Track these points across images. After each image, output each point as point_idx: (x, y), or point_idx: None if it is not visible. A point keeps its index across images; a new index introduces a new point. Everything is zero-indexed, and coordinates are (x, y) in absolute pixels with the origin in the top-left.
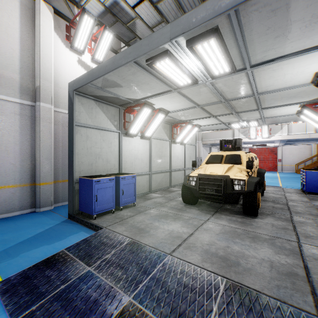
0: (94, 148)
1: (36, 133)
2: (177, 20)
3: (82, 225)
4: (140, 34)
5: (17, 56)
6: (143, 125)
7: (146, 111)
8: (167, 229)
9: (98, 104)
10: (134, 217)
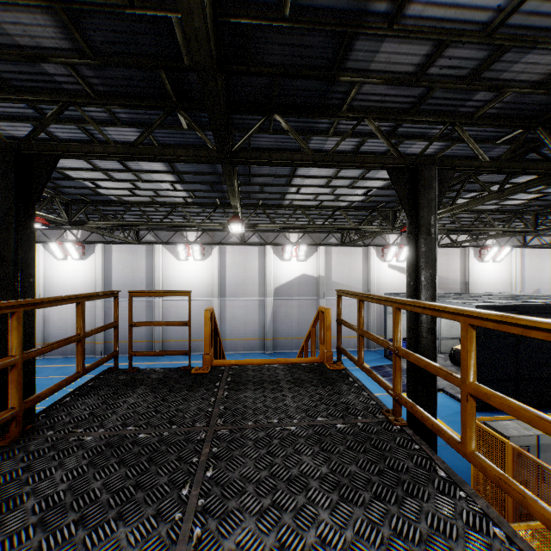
0: None
1: (368, 312)
2: None
3: (390, 360)
4: None
5: (361, 277)
6: None
7: None
8: None
9: None
10: None
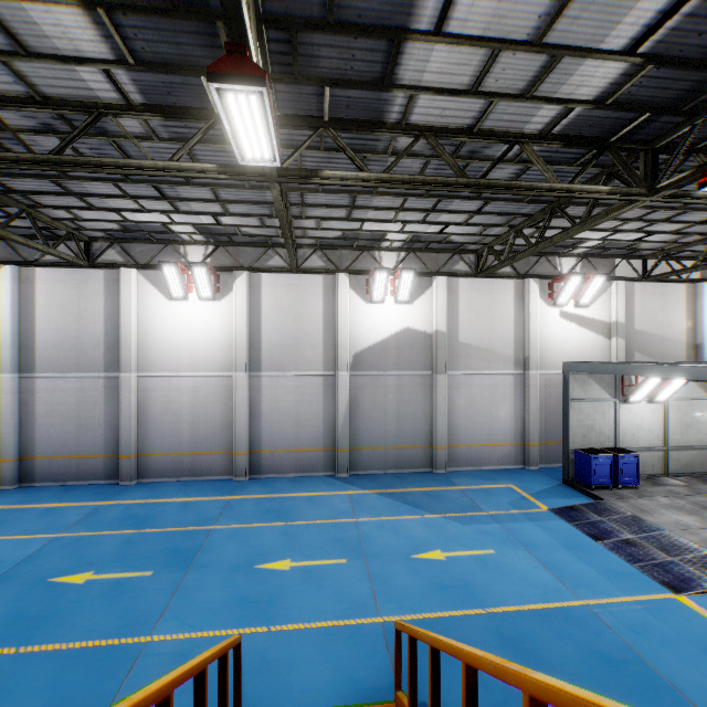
0: (586, 420)
1: (525, 399)
2: (673, 367)
3: (579, 492)
4: (647, 247)
5: (512, 335)
6: (650, 392)
7: (655, 379)
8: (673, 518)
9: (590, 376)
10: (636, 499)
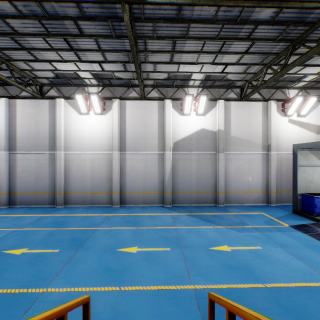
0: (307, 177)
1: (268, 167)
2: None
3: (304, 217)
4: None
5: (260, 132)
6: None
7: None
8: None
9: (310, 152)
10: None
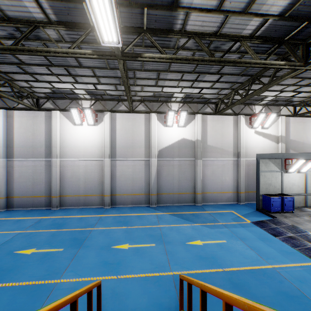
0: (267, 181)
1: (238, 171)
2: None
3: (265, 214)
4: (296, 100)
5: (232, 142)
6: (298, 167)
7: (301, 161)
8: None
9: (269, 160)
10: (292, 217)
